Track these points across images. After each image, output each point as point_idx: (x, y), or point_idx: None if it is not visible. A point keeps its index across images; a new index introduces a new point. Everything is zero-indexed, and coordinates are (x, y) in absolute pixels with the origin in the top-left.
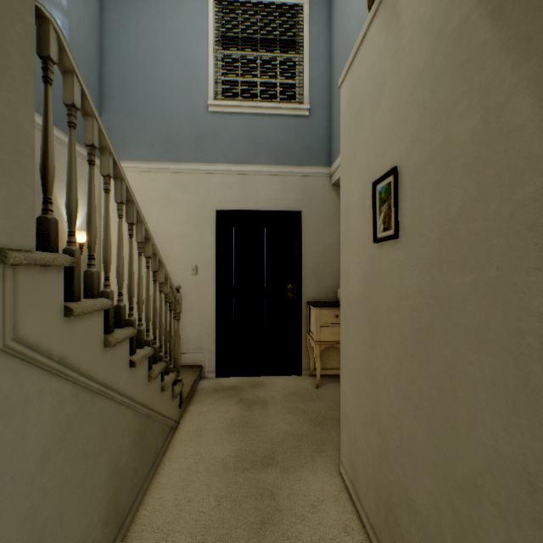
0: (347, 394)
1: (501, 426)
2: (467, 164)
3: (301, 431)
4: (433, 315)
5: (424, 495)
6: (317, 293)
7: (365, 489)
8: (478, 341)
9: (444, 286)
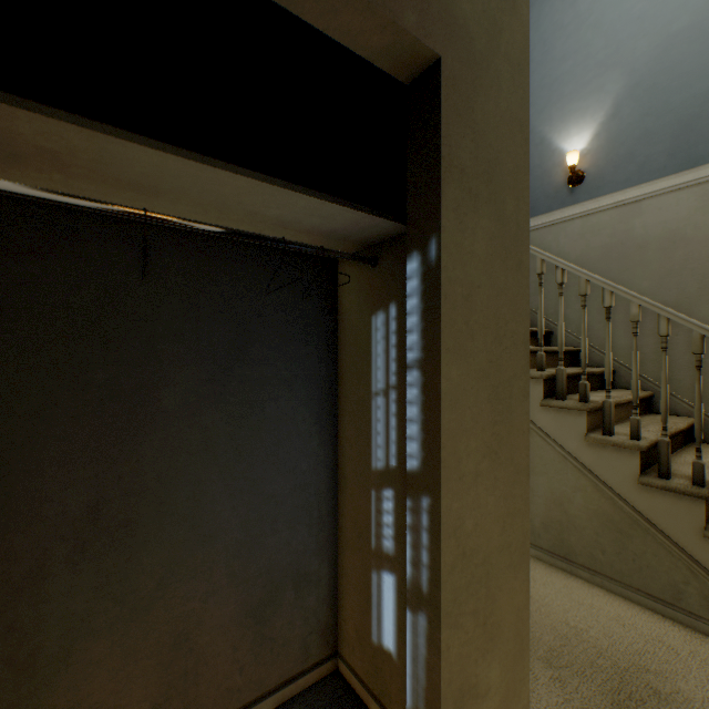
0: None
1: None
2: None
3: None
4: None
5: None
6: None
7: None
8: None
9: None
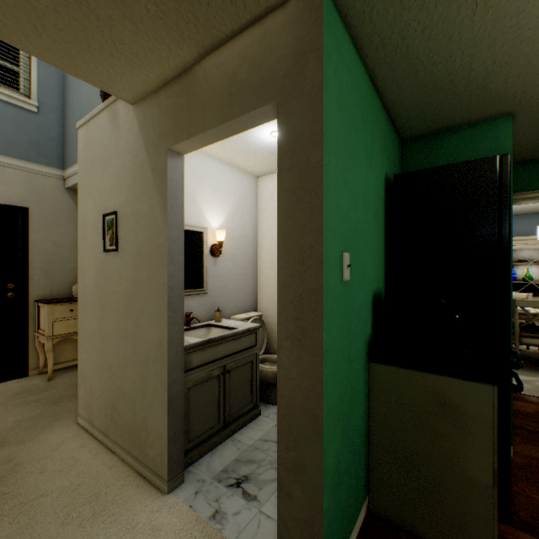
0: (85, 360)
1: (154, 329)
2: (145, 224)
3: (36, 414)
4: (134, 291)
5: (131, 382)
6: (49, 291)
7: (99, 414)
8: (149, 298)
9: (138, 277)
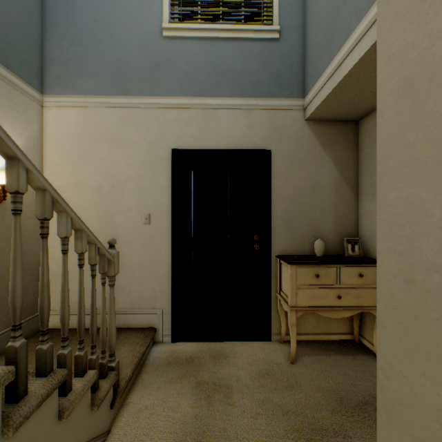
0: None
1: None
2: None
3: None
4: None
5: None
6: (289, 246)
7: None
8: None
9: None
